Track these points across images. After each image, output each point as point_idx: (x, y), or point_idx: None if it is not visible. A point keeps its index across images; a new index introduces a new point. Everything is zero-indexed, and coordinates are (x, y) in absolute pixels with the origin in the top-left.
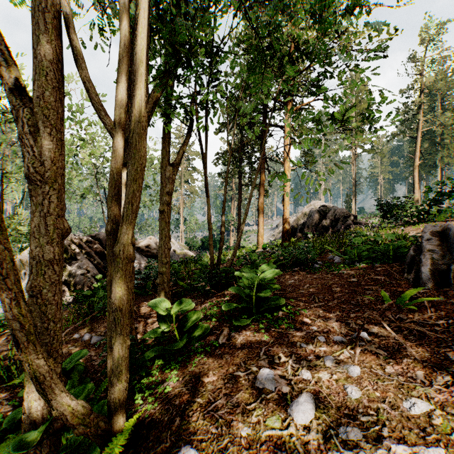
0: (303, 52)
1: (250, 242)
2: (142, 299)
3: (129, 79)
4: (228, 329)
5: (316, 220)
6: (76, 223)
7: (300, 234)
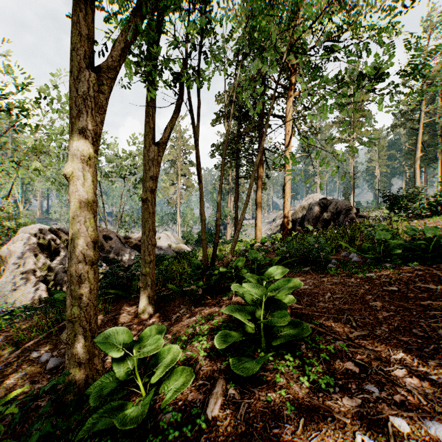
0: None
1: (247, 235)
2: (124, 303)
3: (87, 11)
4: (224, 378)
5: (316, 213)
6: None
7: (300, 228)
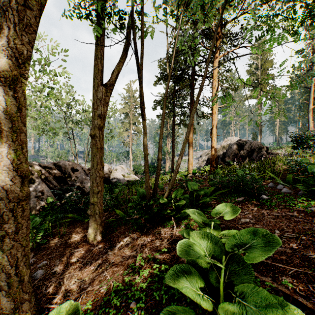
0: None
1: (181, 168)
2: (79, 226)
3: None
4: None
5: (235, 151)
6: (57, 154)
7: (222, 162)
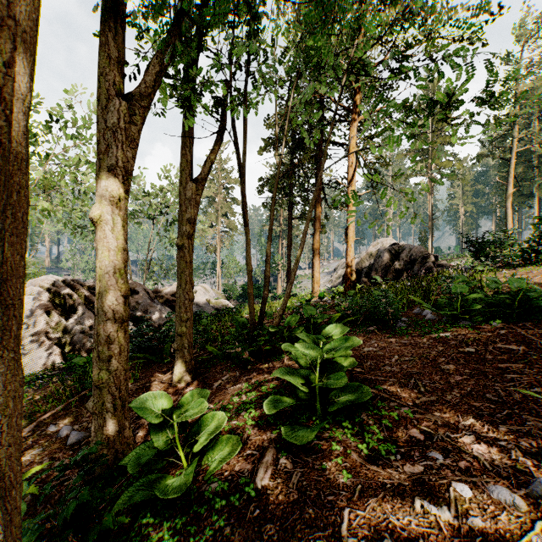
0: None
1: (302, 289)
2: (156, 369)
3: (116, 31)
4: (274, 448)
5: (386, 261)
6: (92, 266)
7: (366, 279)
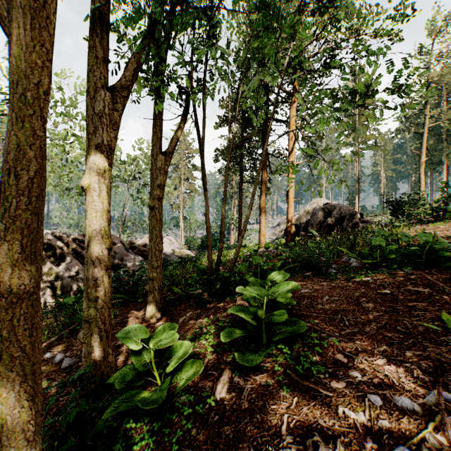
0: (324, 4)
1: (251, 240)
2: (131, 307)
3: (102, 36)
4: (229, 369)
5: (320, 218)
6: (76, 222)
7: (304, 233)
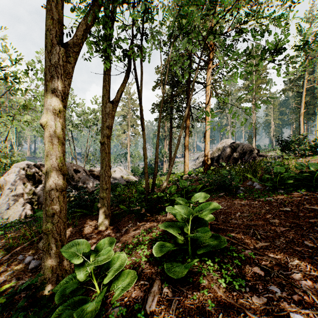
0: None
1: (178, 169)
2: (88, 219)
3: (57, 1)
4: (160, 279)
5: (228, 153)
6: None
7: (216, 164)
